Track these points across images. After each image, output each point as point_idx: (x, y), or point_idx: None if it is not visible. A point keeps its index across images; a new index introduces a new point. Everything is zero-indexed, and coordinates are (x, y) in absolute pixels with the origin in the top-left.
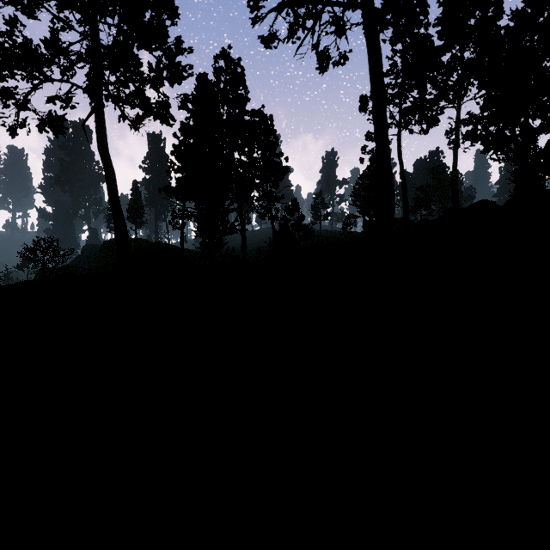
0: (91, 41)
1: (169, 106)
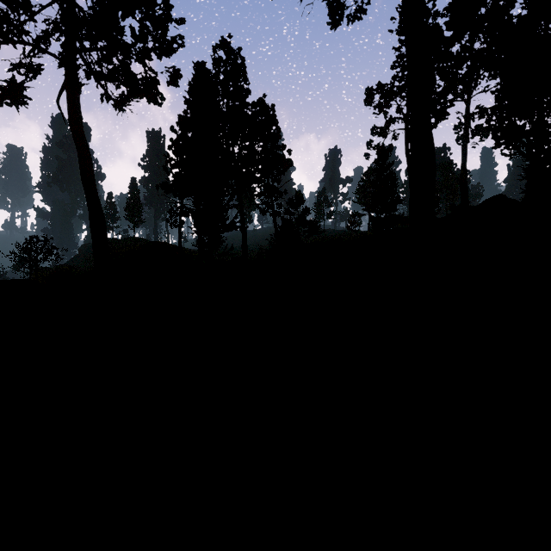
0: None
1: (158, 83)
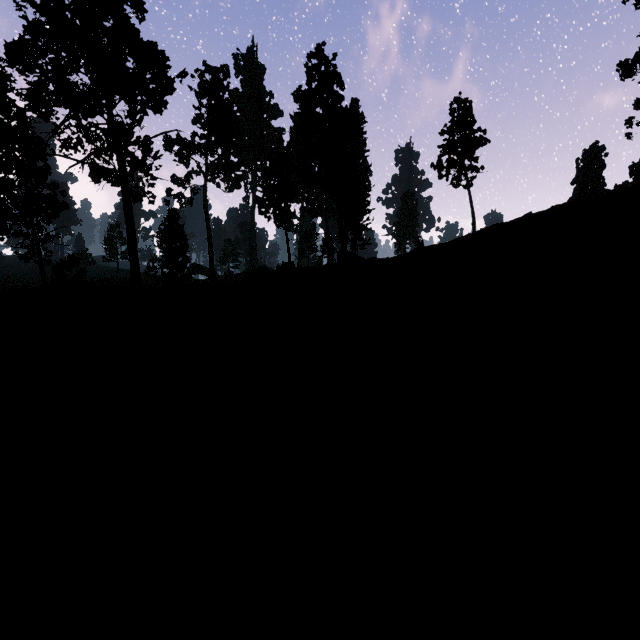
0: None
1: None
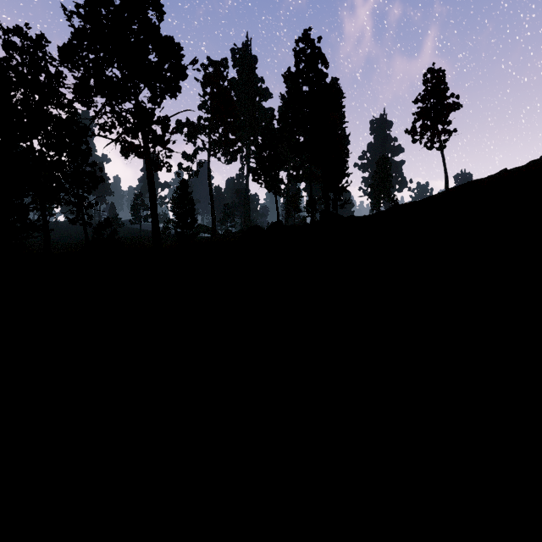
0: None
1: None
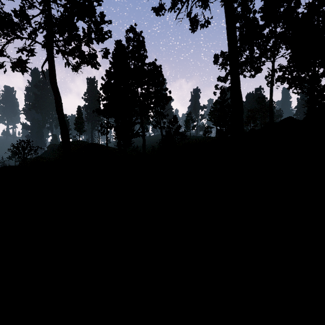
0: (45, 12)
1: (96, 57)
